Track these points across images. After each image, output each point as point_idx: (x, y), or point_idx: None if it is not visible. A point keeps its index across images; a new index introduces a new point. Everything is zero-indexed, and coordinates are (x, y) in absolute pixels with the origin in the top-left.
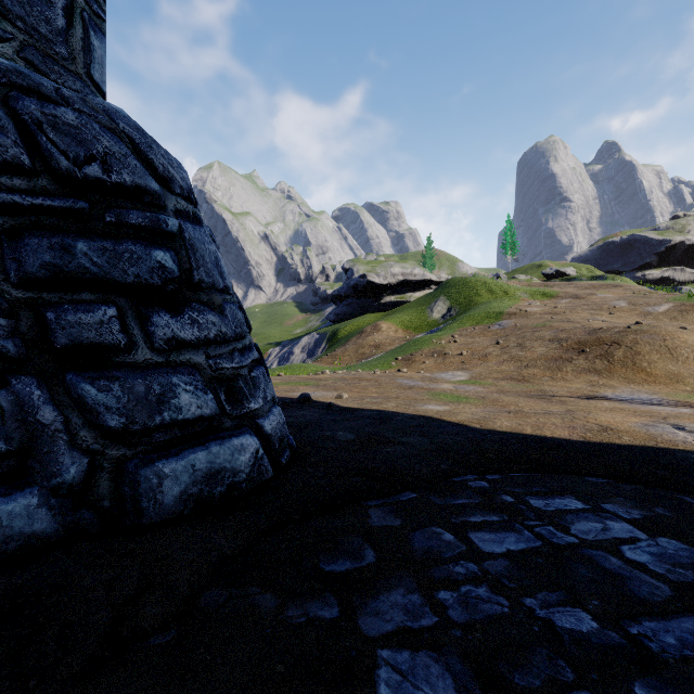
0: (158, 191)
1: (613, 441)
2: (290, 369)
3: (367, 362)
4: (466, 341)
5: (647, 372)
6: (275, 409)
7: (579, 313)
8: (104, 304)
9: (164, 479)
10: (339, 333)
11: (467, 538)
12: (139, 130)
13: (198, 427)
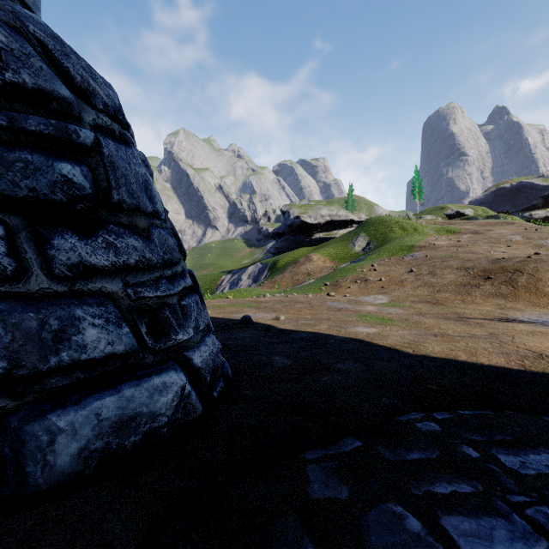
0: (69, 98)
1: None
2: (238, 292)
3: (300, 287)
4: (384, 269)
5: None
6: (209, 338)
7: (480, 246)
8: None
9: (57, 435)
10: (278, 263)
11: (440, 528)
12: (56, 38)
13: (109, 367)
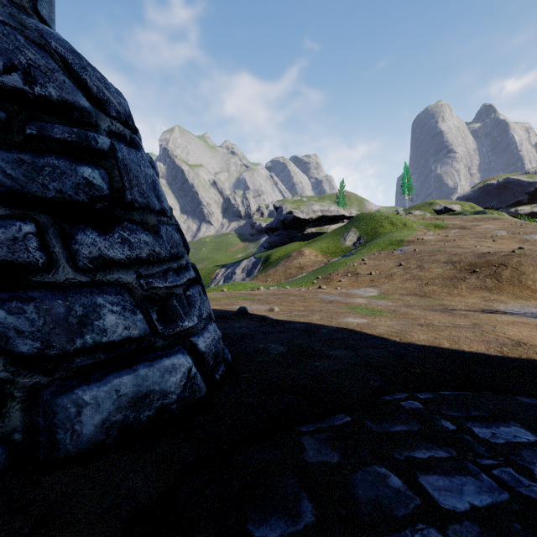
0: (88, 108)
1: (532, 357)
2: (232, 285)
3: (293, 280)
4: (374, 263)
5: (532, 289)
6: (211, 326)
7: (467, 241)
8: (20, 219)
9: (83, 408)
10: (271, 257)
11: (418, 484)
12: (74, 53)
13: (126, 349)
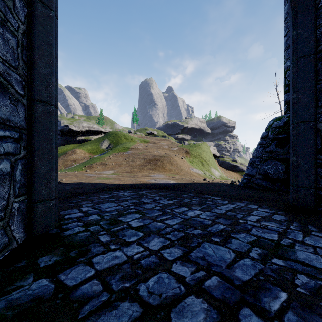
0: None
1: (138, 183)
2: None
3: (70, 168)
4: (115, 159)
5: (164, 168)
6: None
7: (153, 149)
8: None
9: None
10: None
11: (99, 197)
12: None
13: None
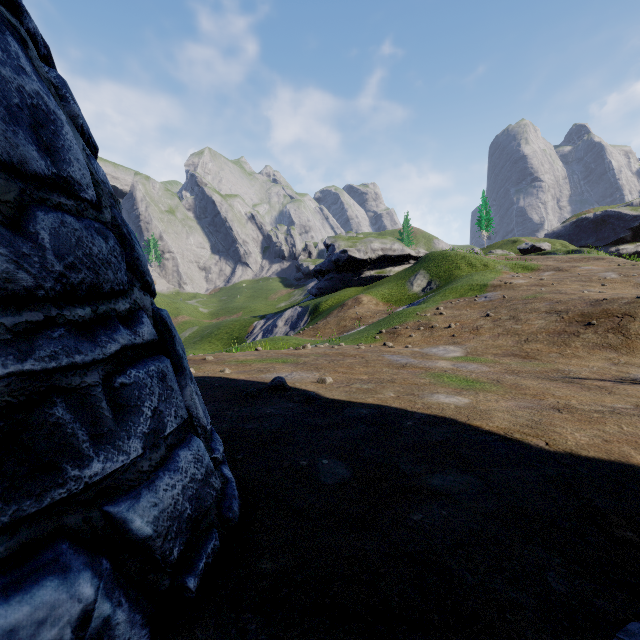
0: None
1: None
2: (271, 341)
3: (349, 335)
4: (453, 313)
5: None
6: (187, 449)
7: (569, 285)
8: None
9: None
10: (321, 306)
11: None
12: None
13: None
